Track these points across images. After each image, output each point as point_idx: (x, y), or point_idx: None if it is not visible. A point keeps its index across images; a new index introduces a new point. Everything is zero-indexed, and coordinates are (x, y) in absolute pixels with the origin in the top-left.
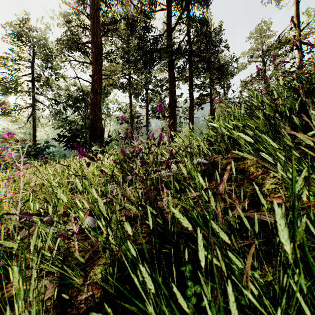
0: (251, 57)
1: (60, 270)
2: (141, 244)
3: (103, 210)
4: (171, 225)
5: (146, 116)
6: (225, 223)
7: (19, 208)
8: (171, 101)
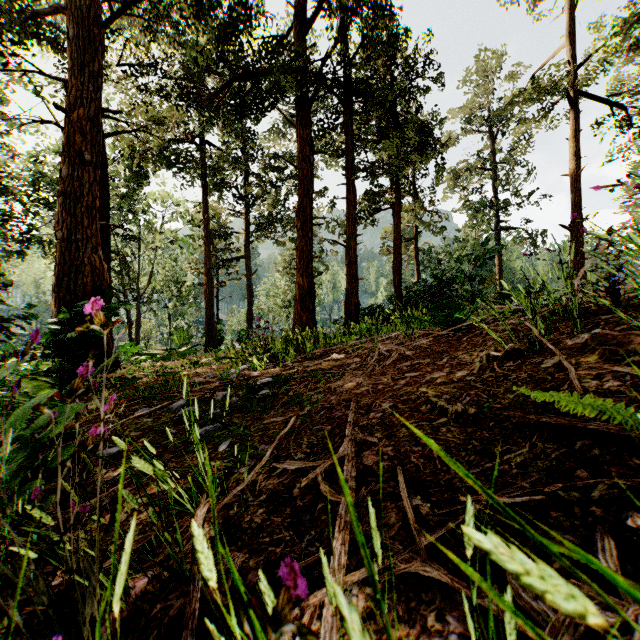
0: (467, 122)
1: None
2: None
3: None
4: None
5: (245, 236)
6: None
7: None
8: (303, 201)
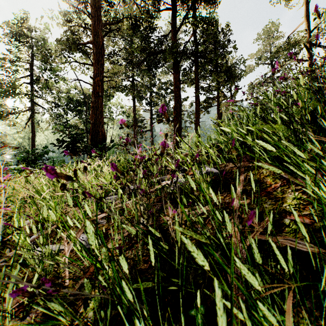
0: (259, 59)
1: (41, 308)
2: (143, 270)
3: (91, 239)
4: (177, 252)
5: (150, 120)
6: (248, 256)
7: (2, 226)
8: (176, 105)
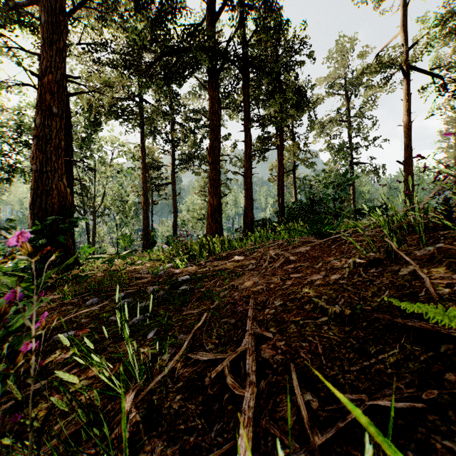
0: (330, 87)
1: None
2: None
3: None
4: None
5: (172, 168)
6: None
7: None
8: (213, 143)
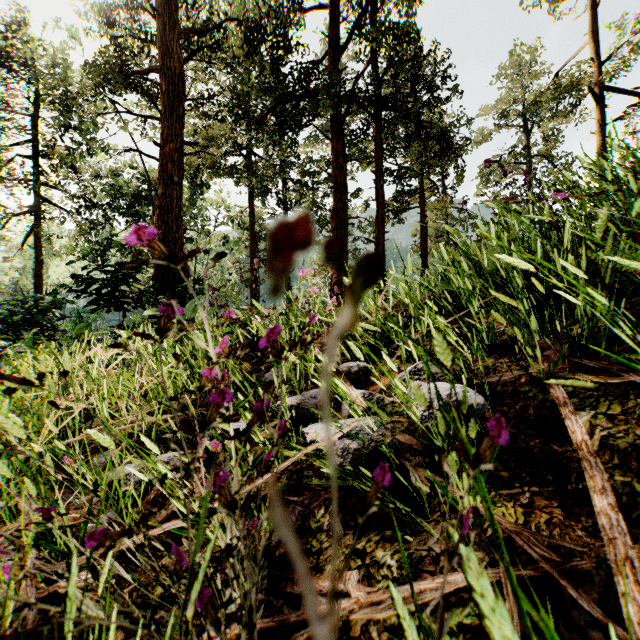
0: (500, 117)
1: None
2: None
3: None
4: None
5: None
6: None
7: None
8: (337, 204)
